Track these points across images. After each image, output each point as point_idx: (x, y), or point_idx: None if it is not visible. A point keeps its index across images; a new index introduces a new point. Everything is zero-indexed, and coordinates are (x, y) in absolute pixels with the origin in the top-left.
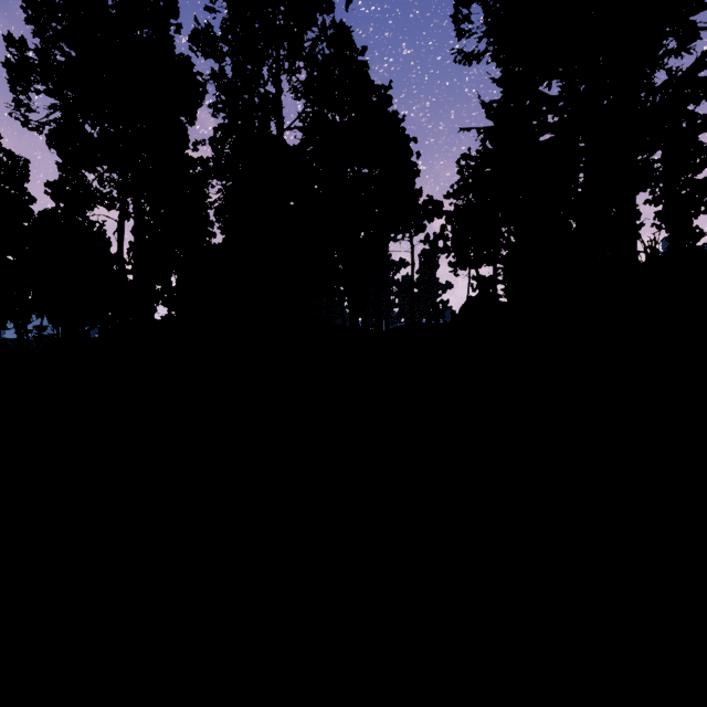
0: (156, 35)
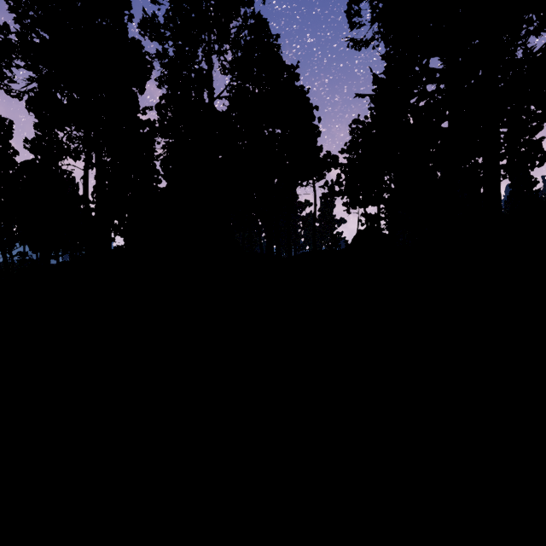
0: (113, 23)
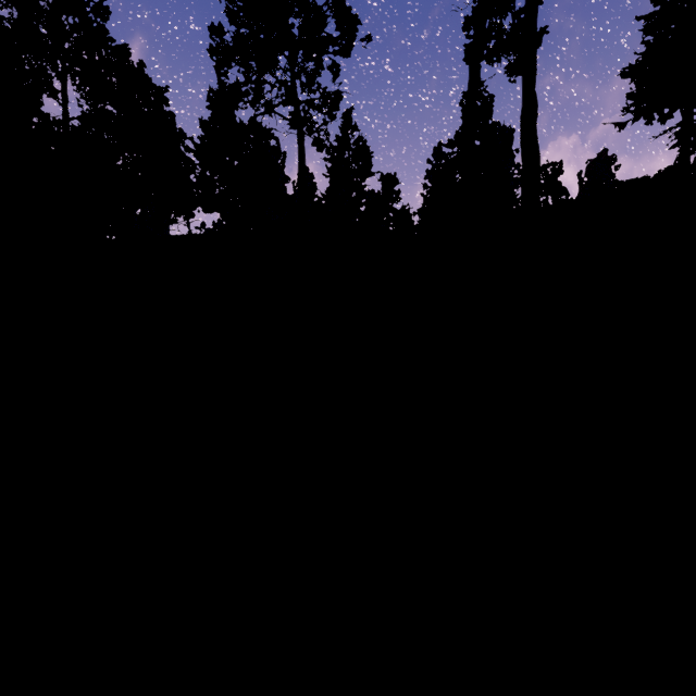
0: None
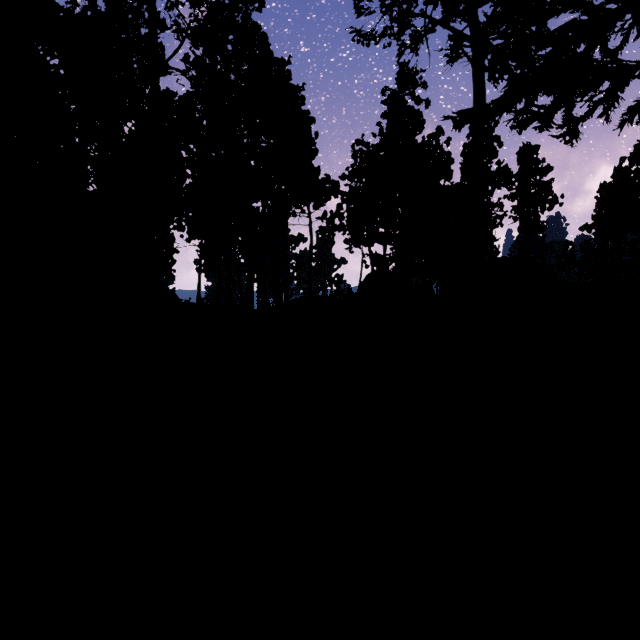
0: None
